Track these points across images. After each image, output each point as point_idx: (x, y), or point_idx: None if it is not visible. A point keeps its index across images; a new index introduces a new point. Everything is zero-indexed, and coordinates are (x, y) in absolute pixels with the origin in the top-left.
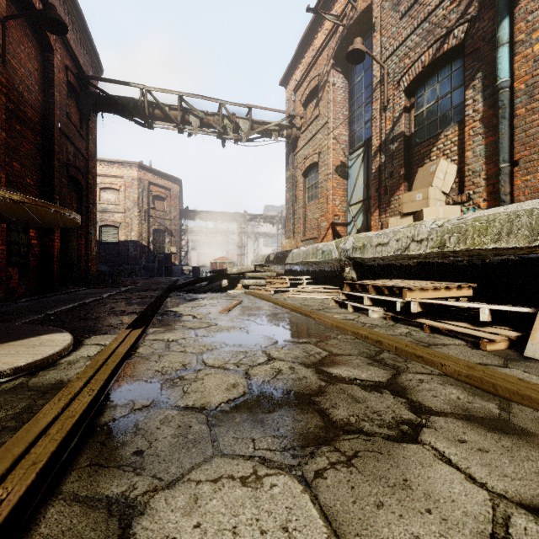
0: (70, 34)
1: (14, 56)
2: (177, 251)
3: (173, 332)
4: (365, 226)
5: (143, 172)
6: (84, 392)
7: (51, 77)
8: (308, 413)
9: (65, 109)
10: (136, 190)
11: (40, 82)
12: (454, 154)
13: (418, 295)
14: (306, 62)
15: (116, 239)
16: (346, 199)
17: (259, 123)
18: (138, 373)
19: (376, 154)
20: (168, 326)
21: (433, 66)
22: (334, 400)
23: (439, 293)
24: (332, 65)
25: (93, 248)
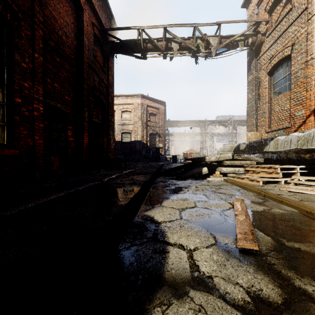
0: (95, 1)
1: (55, 10)
2: (163, 146)
3: None
4: None
5: (144, 99)
6: None
7: (82, 28)
8: None
9: (92, 51)
10: (140, 111)
11: (75, 32)
12: None
13: None
14: None
15: (130, 140)
16: None
17: (226, 37)
18: None
19: None
20: None
21: None
22: None
23: None
24: None
25: (111, 143)
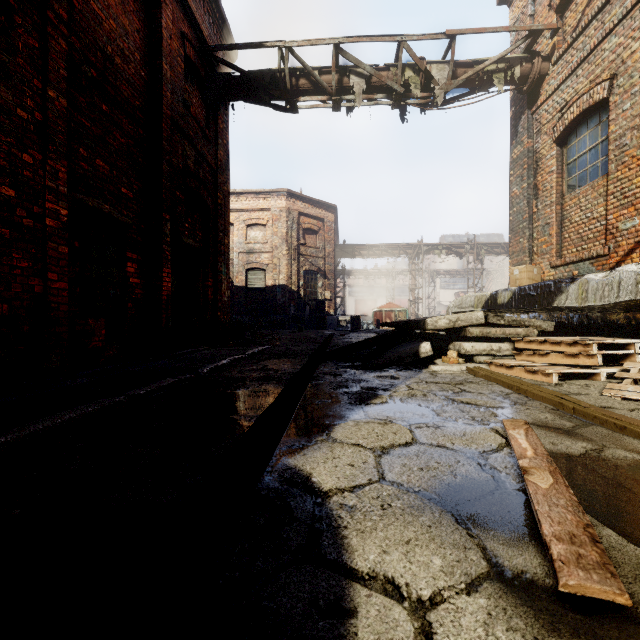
0: None
1: None
2: (331, 297)
3: None
4: None
5: (292, 200)
6: None
7: (159, 42)
8: None
9: (181, 93)
10: (285, 224)
11: (143, 50)
12: None
13: None
14: None
15: (263, 284)
16: None
17: (467, 64)
18: None
19: None
20: None
21: None
22: None
23: None
24: None
25: (223, 291)
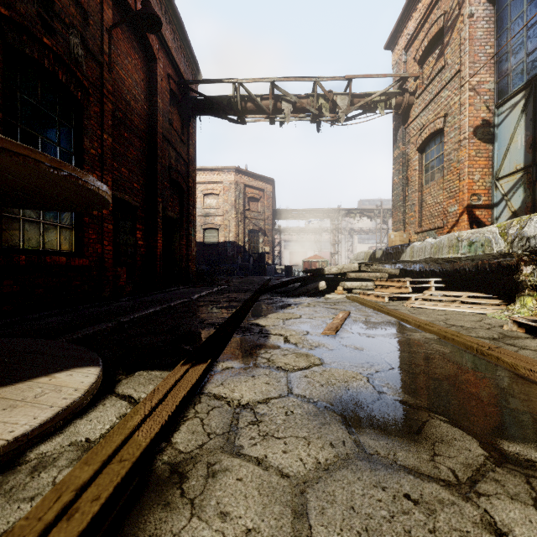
0: (171, 43)
1: (122, 68)
2: (270, 250)
3: (253, 374)
4: (529, 205)
5: (239, 175)
6: None
7: (155, 85)
8: None
9: (167, 115)
10: (233, 193)
11: (145, 91)
12: None
13: None
14: (424, 5)
15: (217, 240)
16: (491, 170)
17: (361, 96)
18: None
19: None
20: (247, 356)
21: None
22: None
23: None
24: None
25: (193, 248)
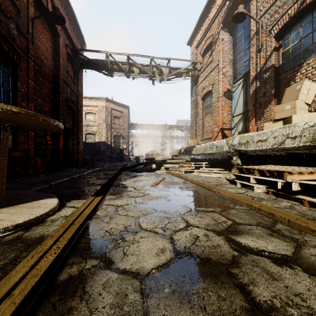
0: (68, 26)
1: (39, 40)
2: (126, 147)
3: (121, 199)
4: (244, 129)
5: (108, 103)
6: (52, 249)
7: (58, 50)
8: (230, 289)
9: (65, 68)
10: (104, 113)
11: (52, 53)
12: (315, 76)
13: (296, 177)
14: (204, 28)
15: (94, 141)
16: (231, 112)
17: (174, 69)
18: (94, 232)
19: (252, 81)
20: (118, 194)
21: (297, 16)
22: (251, 274)
23: (313, 176)
24: (221, 27)
25: (80, 146)
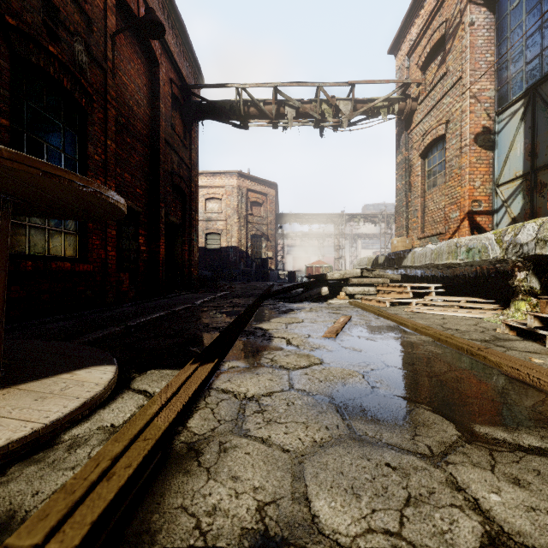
0: (174, 47)
1: (125, 73)
2: (273, 256)
3: (257, 372)
4: (528, 211)
5: (242, 179)
6: None
7: (157, 90)
8: None
9: (170, 120)
10: (236, 198)
11: (148, 96)
12: None
13: None
14: (427, 11)
15: (219, 246)
16: (491, 177)
17: (364, 101)
18: (159, 520)
19: None
20: (251, 356)
21: None
22: None
23: None
24: None
25: (195, 253)
